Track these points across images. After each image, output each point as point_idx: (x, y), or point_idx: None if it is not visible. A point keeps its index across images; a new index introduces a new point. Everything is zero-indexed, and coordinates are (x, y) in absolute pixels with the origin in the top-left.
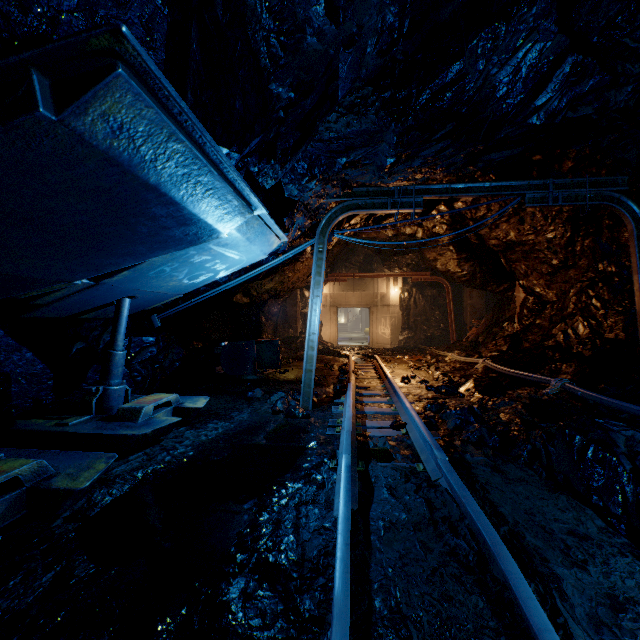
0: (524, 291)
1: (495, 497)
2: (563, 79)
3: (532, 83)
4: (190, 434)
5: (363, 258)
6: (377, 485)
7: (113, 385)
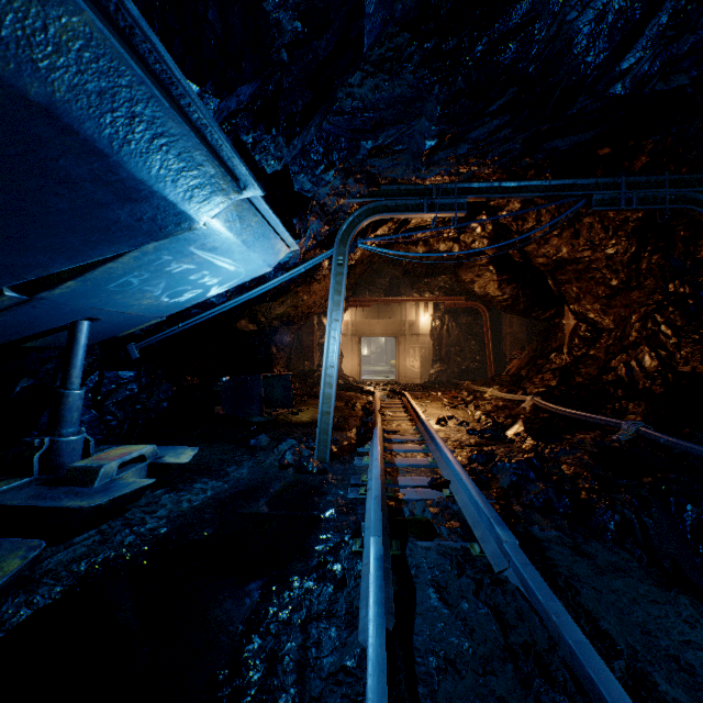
0: (575, 317)
1: (589, 601)
2: (658, 33)
3: (620, 35)
4: (168, 499)
5: (389, 281)
6: (419, 581)
7: (65, 435)
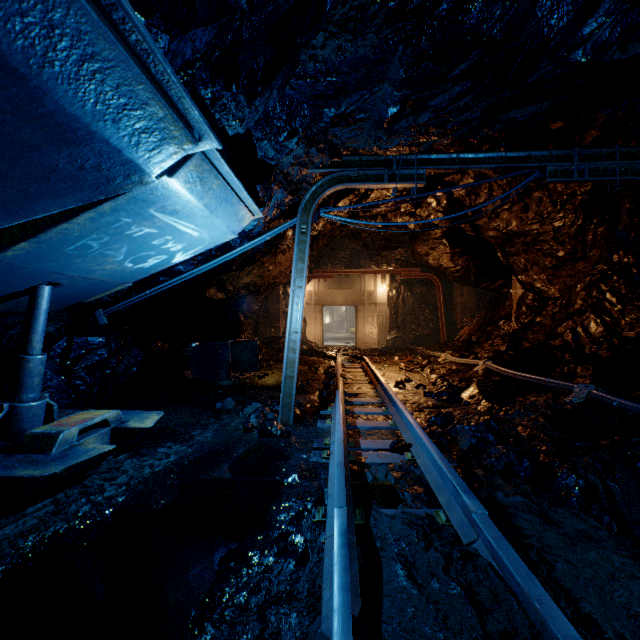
0: (523, 287)
1: (566, 577)
2: None
3: None
4: (130, 465)
5: (350, 254)
6: (385, 554)
7: (26, 401)
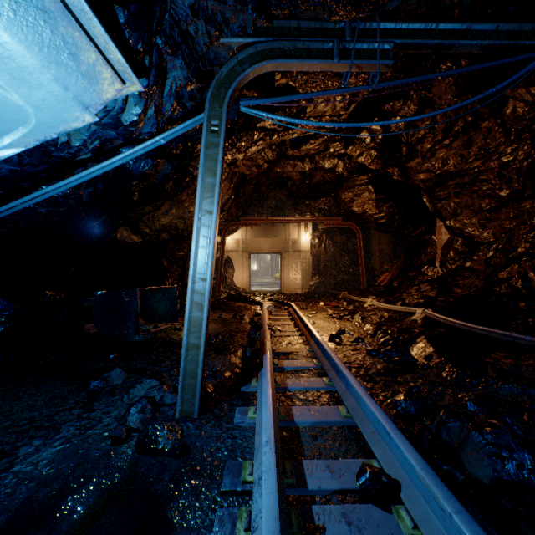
0: (450, 232)
1: None
2: None
3: None
4: None
5: (275, 204)
6: None
7: None
